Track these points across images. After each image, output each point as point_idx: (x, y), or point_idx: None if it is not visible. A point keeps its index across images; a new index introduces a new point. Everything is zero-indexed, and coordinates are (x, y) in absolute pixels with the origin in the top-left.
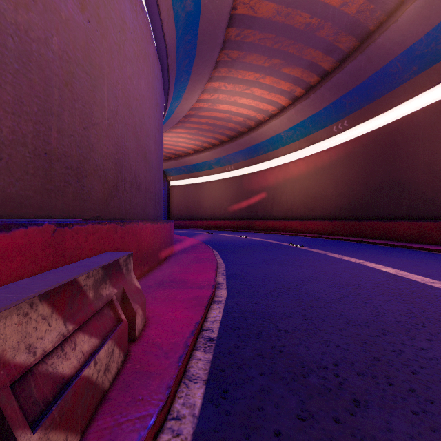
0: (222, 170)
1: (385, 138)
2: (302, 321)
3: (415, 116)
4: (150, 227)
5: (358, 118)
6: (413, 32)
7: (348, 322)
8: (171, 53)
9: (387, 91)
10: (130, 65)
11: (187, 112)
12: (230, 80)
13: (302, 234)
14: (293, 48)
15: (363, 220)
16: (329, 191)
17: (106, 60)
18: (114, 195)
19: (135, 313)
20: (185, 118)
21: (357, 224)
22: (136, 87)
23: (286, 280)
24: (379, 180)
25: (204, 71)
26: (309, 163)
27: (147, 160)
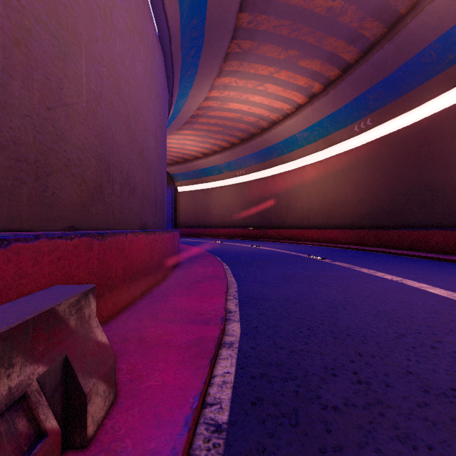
0: (232, 175)
1: (415, 137)
2: (355, 385)
3: (450, 112)
4: (144, 239)
5: (383, 116)
6: (451, 13)
7: (425, 387)
8: (175, 39)
9: (418, 84)
10: (121, 40)
11: (195, 112)
12: (241, 75)
13: (320, 244)
14: (312, 37)
15: (389, 228)
16: (349, 197)
17: (84, 25)
18: (97, 199)
19: (86, 398)
20: (192, 118)
21: (383, 233)
22: (128, 68)
23: (316, 307)
24: (407, 184)
25: (213, 63)
26: (327, 166)
27: (145, 158)
